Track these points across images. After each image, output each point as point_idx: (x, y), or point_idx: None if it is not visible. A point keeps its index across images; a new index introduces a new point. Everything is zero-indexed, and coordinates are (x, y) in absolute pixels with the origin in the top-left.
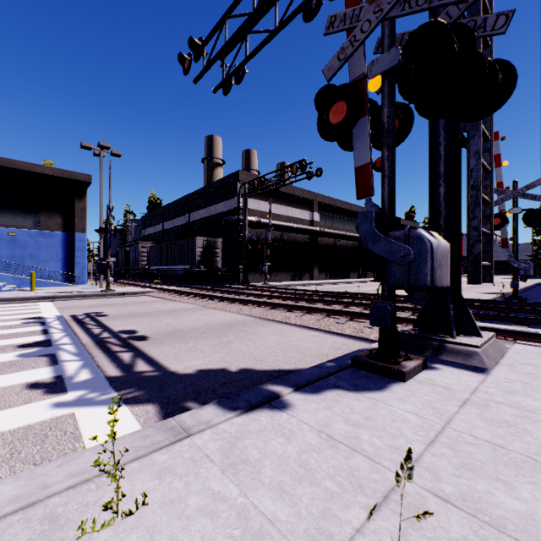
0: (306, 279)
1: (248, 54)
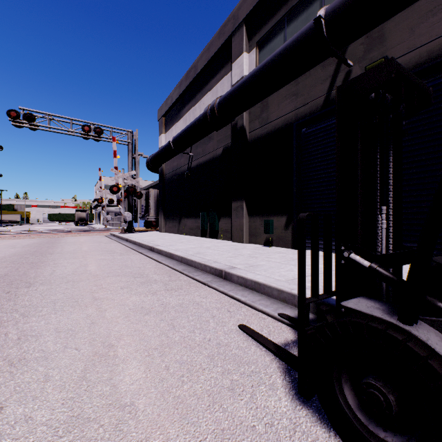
0: (223, 235)
1: None
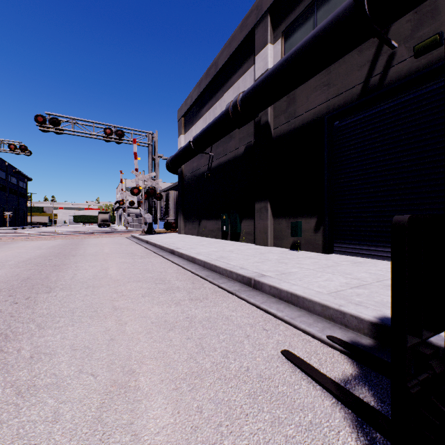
0: (246, 238)
1: (0, 147)
